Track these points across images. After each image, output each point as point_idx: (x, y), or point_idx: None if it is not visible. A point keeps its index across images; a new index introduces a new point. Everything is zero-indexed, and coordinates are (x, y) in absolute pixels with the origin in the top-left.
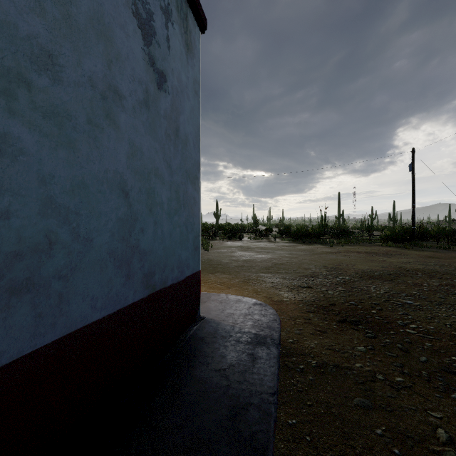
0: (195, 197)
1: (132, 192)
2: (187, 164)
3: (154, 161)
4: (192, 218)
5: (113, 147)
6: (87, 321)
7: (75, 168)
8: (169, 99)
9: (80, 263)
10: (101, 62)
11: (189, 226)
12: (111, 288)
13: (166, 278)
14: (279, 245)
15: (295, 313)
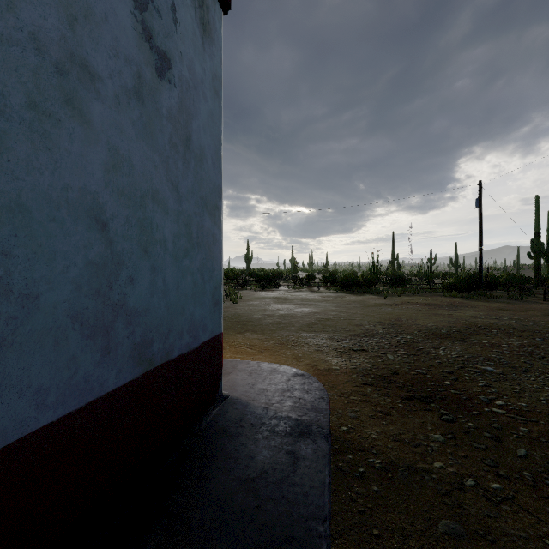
0: (215, 234)
1: (114, 223)
2: (203, 188)
3: (152, 179)
4: (211, 262)
5: (79, 151)
6: (29, 429)
7: (3, 179)
8: (176, 94)
9: (14, 335)
10: (56, 15)
11: (206, 273)
12: (75, 370)
13: (171, 348)
14: (324, 295)
15: (348, 387)
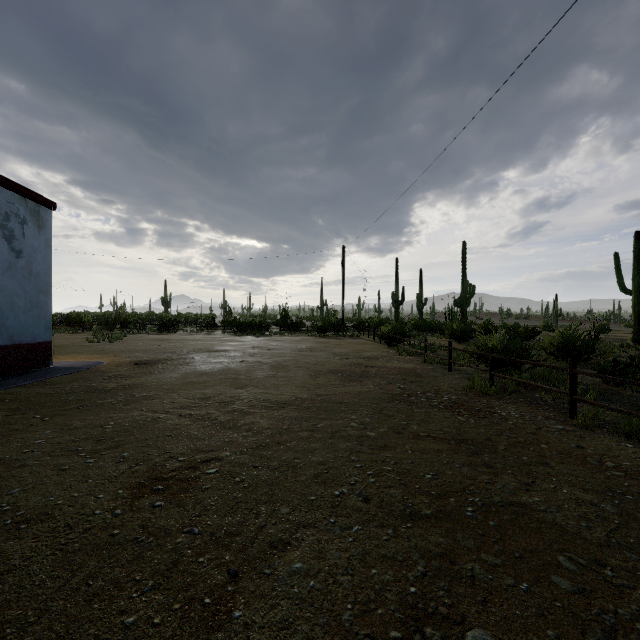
0: (47, 302)
1: (2, 304)
2: (40, 285)
3: (15, 290)
4: (45, 313)
5: None
6: None
7: None
8: (25, 259)
9: None
10: None
11: (41, 317)
12: None
13: (23, 340)
14: (207, 337)
15: (116, 363)
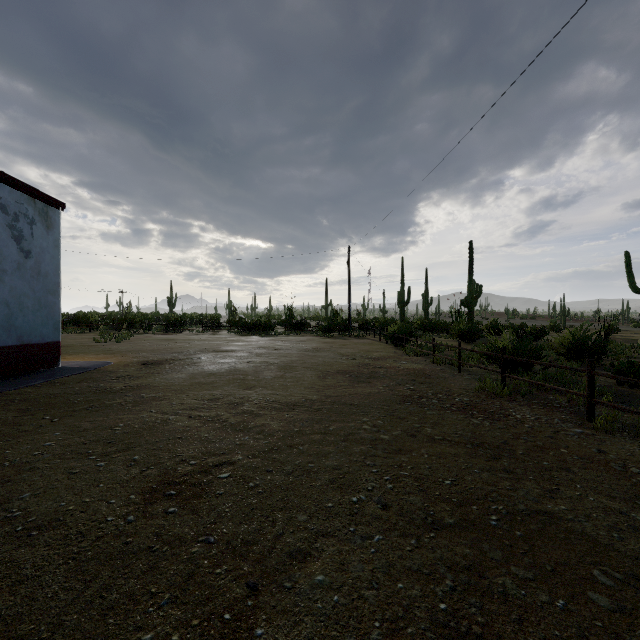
0: (56, 302)
1: (12, 304)
2: (48, 286)
3: (24, 290)
4: (53, 313)
5: (3, 290)
6: None
7: None
8: (34, 260)
9: None
10: None
11: (50, 317)
12: (2, 338)
13: (31, 340)
14: (213, 337)
15: (124, 363)
